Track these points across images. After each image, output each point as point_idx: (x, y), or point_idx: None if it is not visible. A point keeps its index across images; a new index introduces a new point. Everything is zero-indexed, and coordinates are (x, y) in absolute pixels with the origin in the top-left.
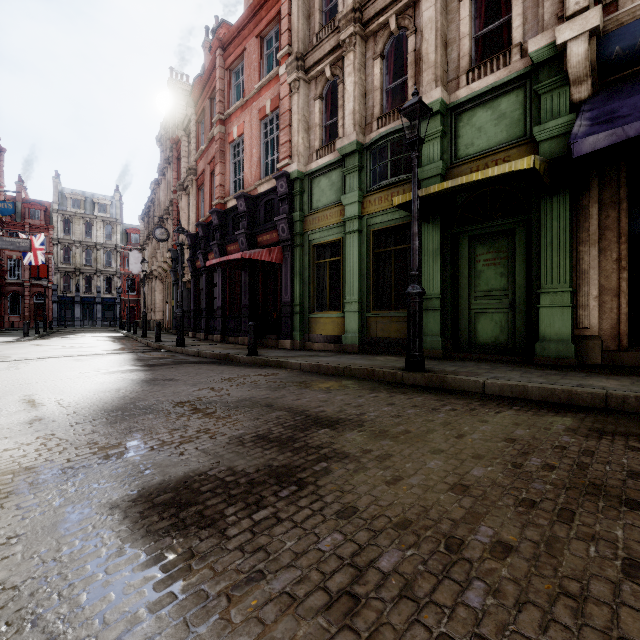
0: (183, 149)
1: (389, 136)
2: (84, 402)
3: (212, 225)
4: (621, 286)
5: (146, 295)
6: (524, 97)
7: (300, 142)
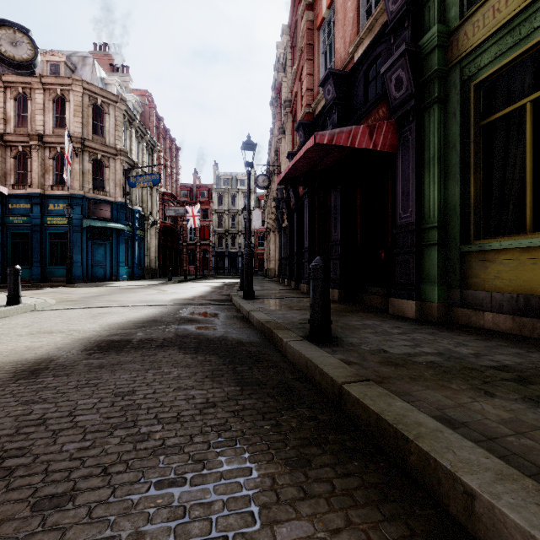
0: (283, 91)
1: None
2: None
3: None
4: None
5: (266, 247)
6: None
7: None
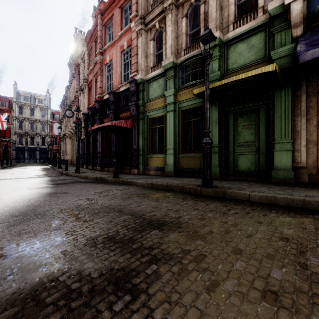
0: (81, 69)
1: (190, 59)
2: (2, 209)
3: (96, 108)
4: (318, 139)
5: (62, 146)
6: (265, 36)
7: (142, 63)
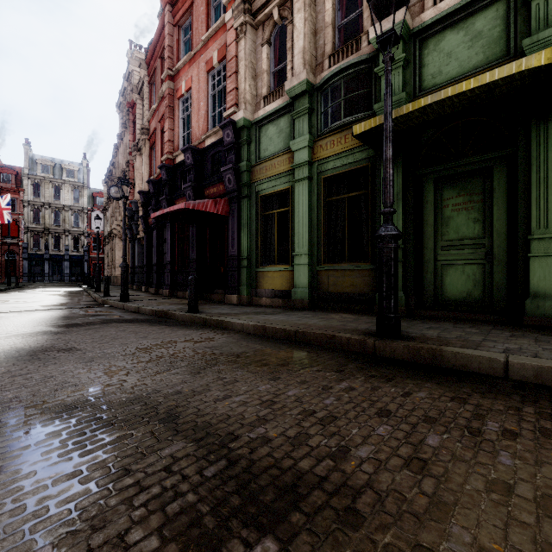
0: (138, 111)
1: (342, 73)
2: None
3: (162, 181)
4: None
5: (108, 252)
6: (506, 10)
7: (247, 89)
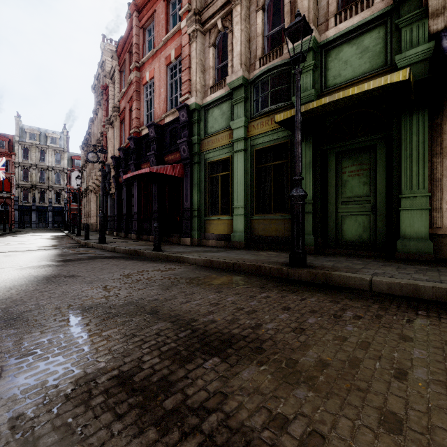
0: (110, 93)
1: (269, 72)
2: None
3: (130, 149)
4: None
5: (85, 204)
6: (385, 33)
7: (197, 80)
